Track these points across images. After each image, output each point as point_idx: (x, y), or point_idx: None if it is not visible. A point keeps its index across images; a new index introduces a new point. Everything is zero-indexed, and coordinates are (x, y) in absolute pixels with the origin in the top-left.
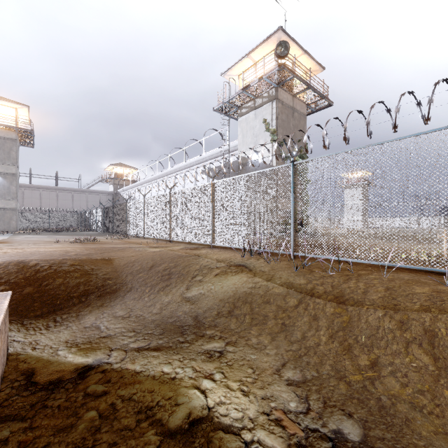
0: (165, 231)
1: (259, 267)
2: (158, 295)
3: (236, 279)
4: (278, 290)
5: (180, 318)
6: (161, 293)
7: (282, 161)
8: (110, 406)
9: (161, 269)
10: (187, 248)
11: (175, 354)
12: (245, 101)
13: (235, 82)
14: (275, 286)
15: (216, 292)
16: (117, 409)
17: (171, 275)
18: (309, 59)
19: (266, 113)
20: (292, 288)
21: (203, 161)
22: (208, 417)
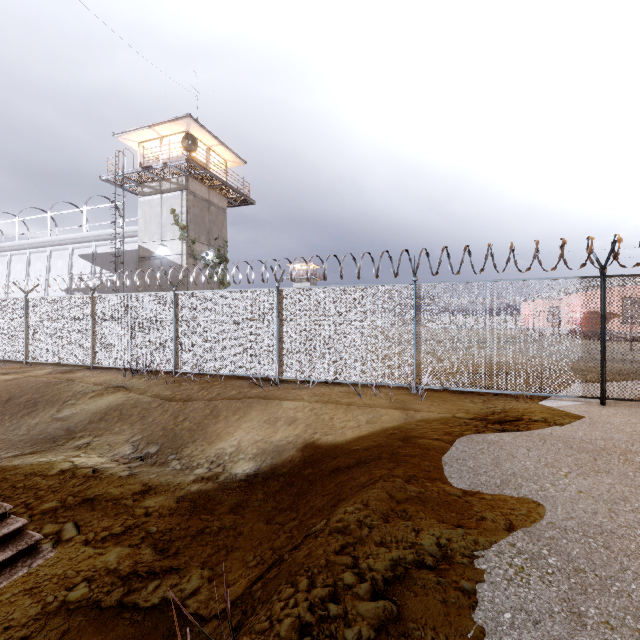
0: (17, 349)
1: (137, 385)
2: (23, 422)
3: (111, 398)
4: (147, 401)
5: (51, 434)
6: (26, 420)
7: (195, 261)
8: (1, 478)
9: (23, 398)
10: (57, 371)
11: (48, 452)
12: (148, 179)
13: (133, 156)
14: (145, 399)
15: (90, 411)
16: (8, 477)
17: (37, 402)
18: (228, 151)
19: (175, 202)
20: (158, 398)
21: (84, 241)
22: (75, 467)
